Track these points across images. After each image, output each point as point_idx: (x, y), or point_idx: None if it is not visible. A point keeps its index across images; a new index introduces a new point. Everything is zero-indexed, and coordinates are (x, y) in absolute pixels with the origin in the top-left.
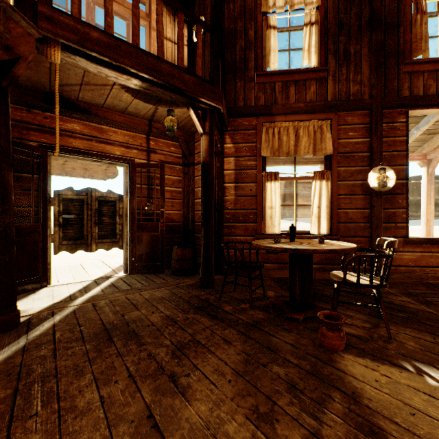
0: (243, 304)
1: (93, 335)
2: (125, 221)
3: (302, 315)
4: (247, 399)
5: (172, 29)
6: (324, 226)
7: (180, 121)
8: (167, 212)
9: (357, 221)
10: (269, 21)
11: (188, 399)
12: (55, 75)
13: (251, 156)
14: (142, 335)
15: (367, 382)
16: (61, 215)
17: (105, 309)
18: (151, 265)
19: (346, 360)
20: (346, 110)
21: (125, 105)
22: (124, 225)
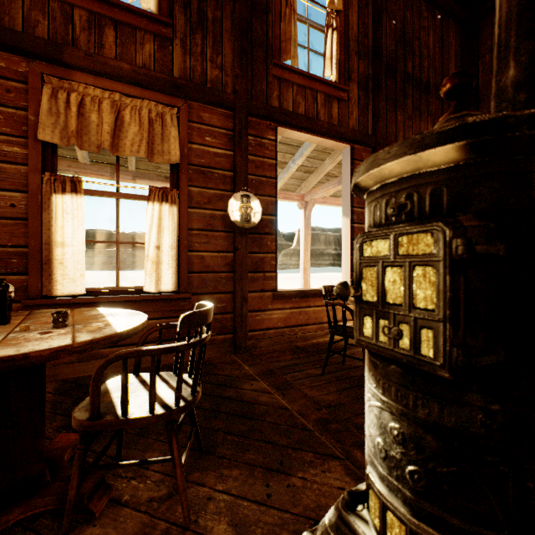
0: None
1: None
2: None
3: None
4: None
5: None
6: (168, 279)
7: None
8: None
9: (217, 269)
10: None
11: None
12: None
13: (14, 134)
14: None
15: None
16: None
17: None
18: None
19: None
20: (200, 99)
21: None
22: None
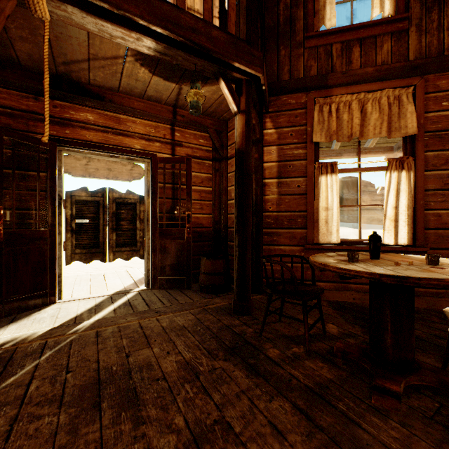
0: (295, 346)
1: (78, 391)
2: (146, 227)
3: (402, 384)
4: None
5: None
6: (404, 234)
7: (210, 105)
8: (195, 216)
9: None
10: None
11: None
12: (44, 36)
13: (299, 142)
14: (144, 400)
15: None
16: (74, 219)
17: (108, 343)
18: (175, 279)
19: None
20: (438, 70)
21: (143, 87)
22: (145, 231)
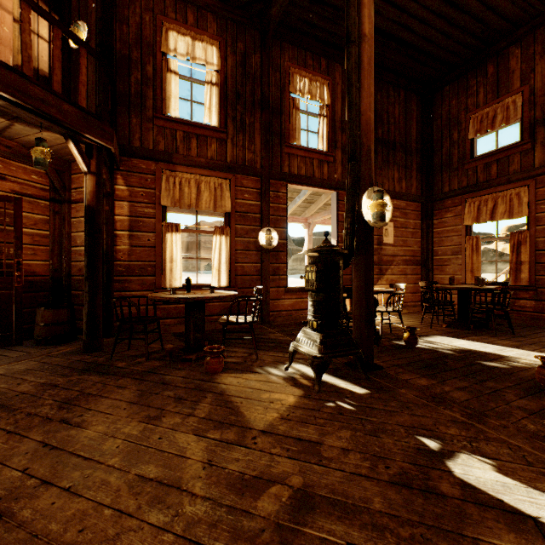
0: (139, 358)
1: None
2: None
3: (195, 355)
4: (141, 413)
5: (34, 15)
6: (224, 279)
7: (50, 146)
8: (26, 263)
9: (251, 274)
10: (170, 64)
11: (84, 427)
12: None
13: (149, 203)
14: (11, 404)
15: (232, 384)
16: None
17: None
18: None
19: (223, 377)
20: (242, 173)
21: None
22: None
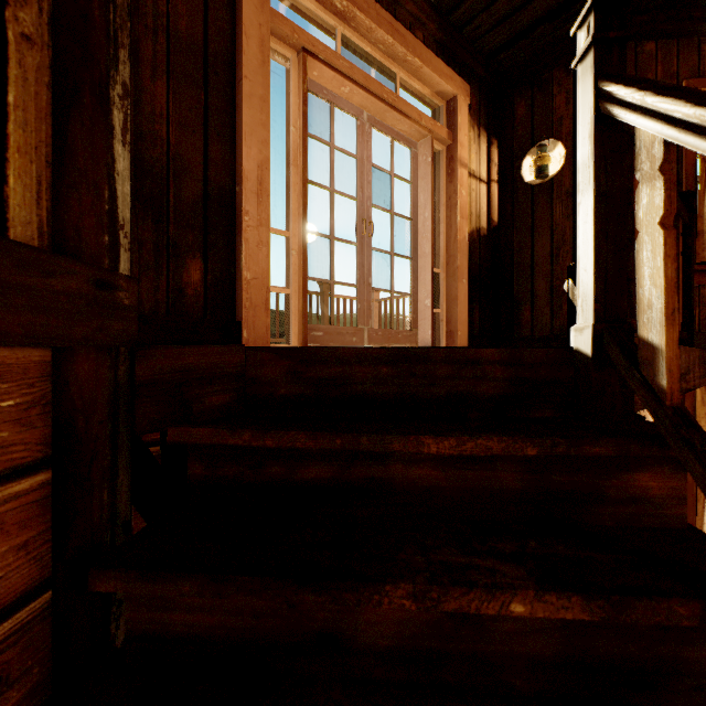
0: None
1: None
2: None
3: None
4: None
5: (476, 152)
6: None
7: None
8: None
9: None
10: None
11: None
12: None
13: None
14: None
15: None
16: None
17: None
18: None
19: None
20: None
21: None
22: None
